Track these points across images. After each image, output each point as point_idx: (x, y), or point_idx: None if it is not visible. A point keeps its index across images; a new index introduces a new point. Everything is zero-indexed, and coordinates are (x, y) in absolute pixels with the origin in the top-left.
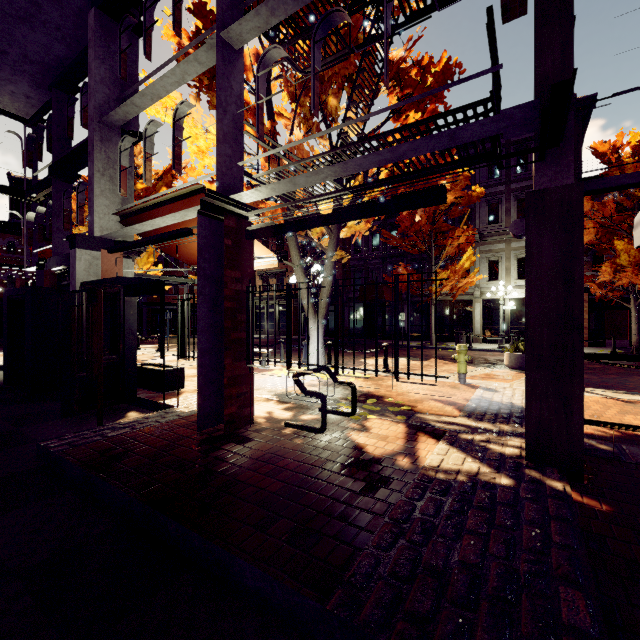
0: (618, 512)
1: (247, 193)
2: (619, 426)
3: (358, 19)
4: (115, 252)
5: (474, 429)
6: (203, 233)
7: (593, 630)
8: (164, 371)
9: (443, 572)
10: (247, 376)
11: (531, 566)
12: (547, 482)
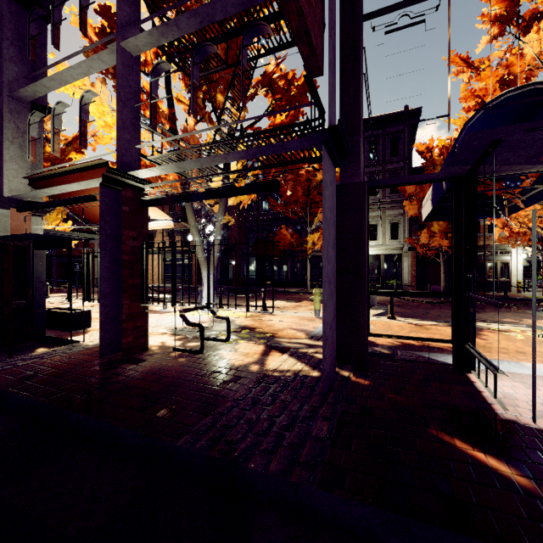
0: (374, 385)
1: (142, 171)
2: (389, 336)
3: (238, 38)
4: (24, 211)
5: (311, 346)
6: (105, 201)
7: (326, 437)
8: (71, 312)
9: (255, 421)
10: (142, 313)
11: (308, 414)
12: (341, 372)
